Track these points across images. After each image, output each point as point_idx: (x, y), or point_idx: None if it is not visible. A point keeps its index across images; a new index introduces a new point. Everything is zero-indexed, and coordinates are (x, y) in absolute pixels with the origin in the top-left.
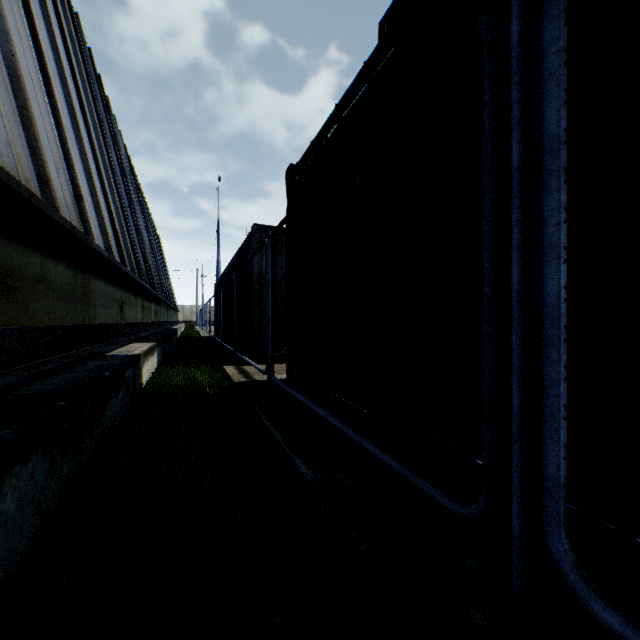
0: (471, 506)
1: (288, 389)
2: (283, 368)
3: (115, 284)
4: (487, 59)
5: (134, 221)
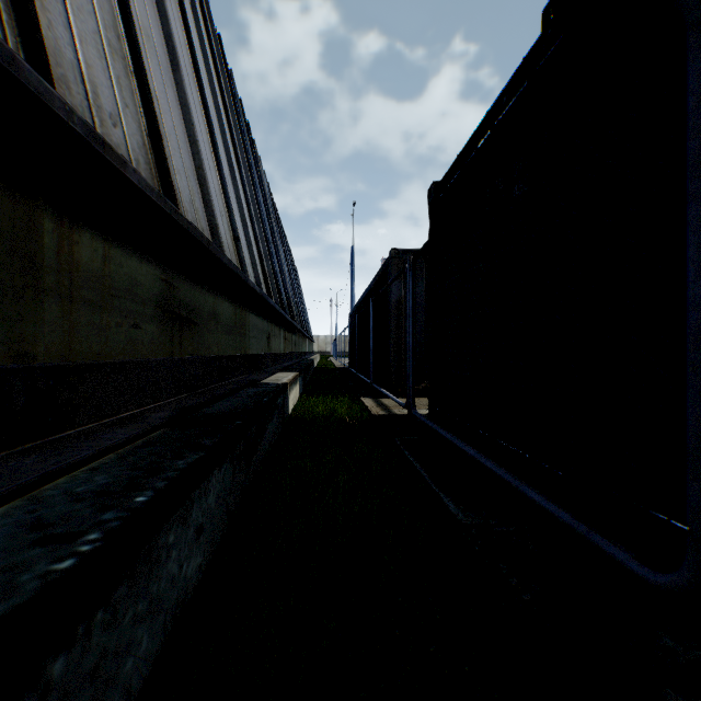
0: (669, 574)
1: (432, 425)
2: (423, 403)
3: (263, 317)
4: (693, 35)
5: (276, 255)
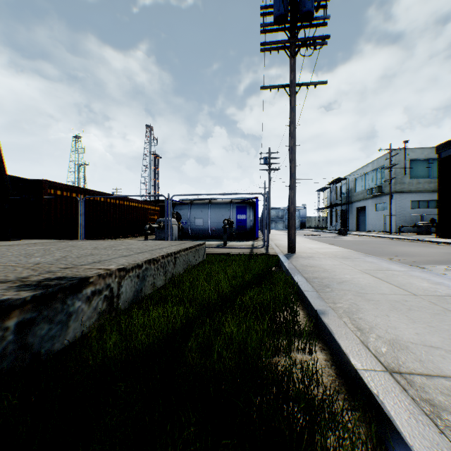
0: None
1: None
2: None
3: None
4: None
5: None
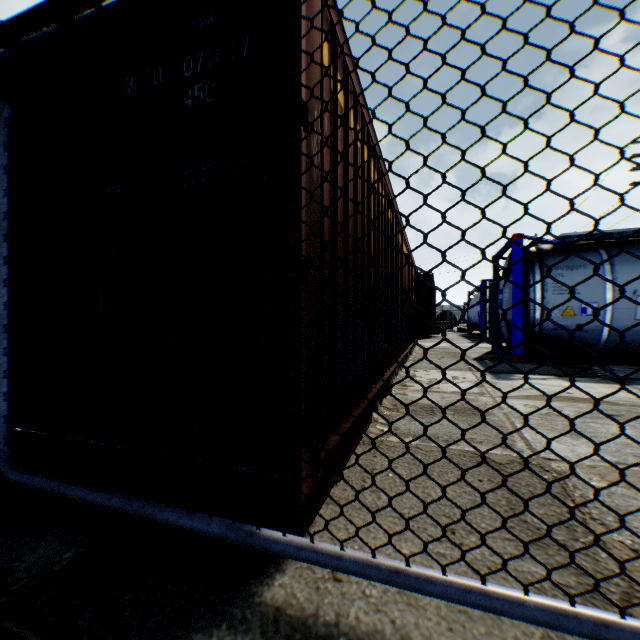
0: None
1: None
2: None
3: None
4: None
5: None
